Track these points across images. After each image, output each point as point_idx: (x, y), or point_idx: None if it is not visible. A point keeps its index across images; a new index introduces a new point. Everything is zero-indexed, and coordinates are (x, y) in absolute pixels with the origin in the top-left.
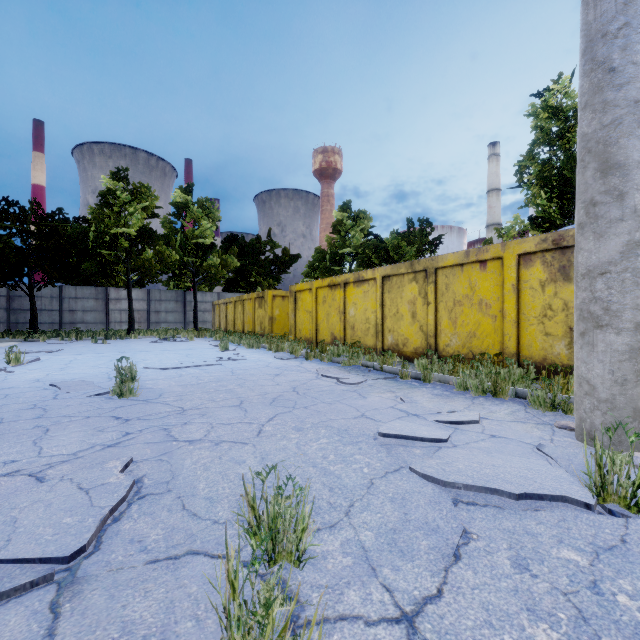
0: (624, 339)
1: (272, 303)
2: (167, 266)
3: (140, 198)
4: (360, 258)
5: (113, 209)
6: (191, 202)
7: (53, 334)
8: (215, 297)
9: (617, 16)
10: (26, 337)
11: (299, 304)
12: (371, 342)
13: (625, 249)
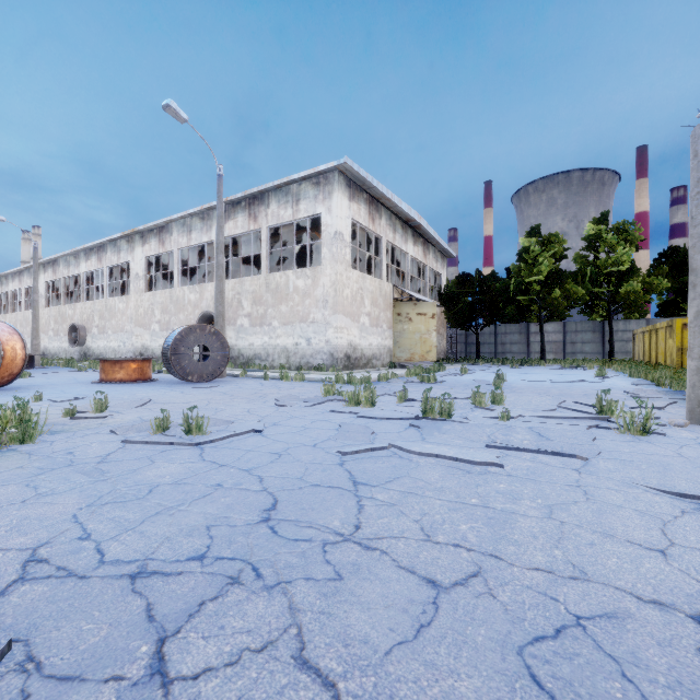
0: (694, 363)
1: (682, 332)
2: (575, 301)
3: (549, 247)
4: None
5: (528, 261)
6: (604, 231)
7: (489, 361)
8: (642, 325)
9: (694, 189)
10: (473, 362)
11: None
12: None
13: (695, 315)
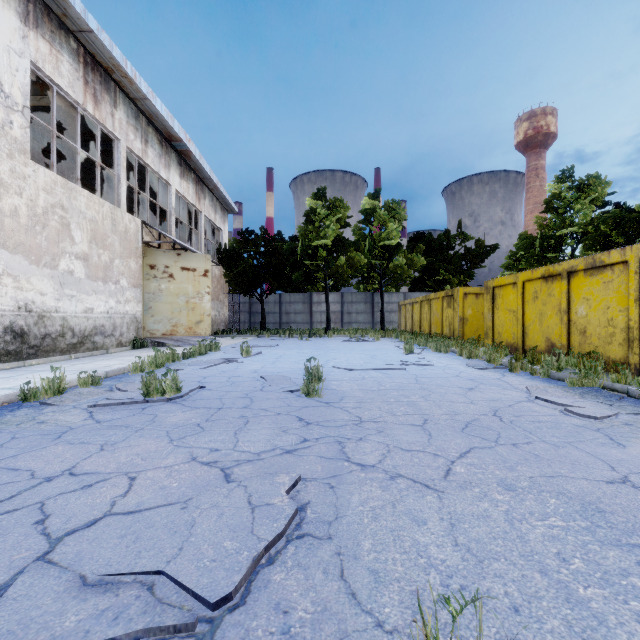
0: None
1: (463, 302)
2: (357, 270)
3: (335, 211)
4: (590, 238)
5: (314, 225)
6: (378, 207)
7: (275, 332)
8: (401, 297)
9: None
10: (258, 334)
11: (498, 302)
12: (617, 354)
13: None
